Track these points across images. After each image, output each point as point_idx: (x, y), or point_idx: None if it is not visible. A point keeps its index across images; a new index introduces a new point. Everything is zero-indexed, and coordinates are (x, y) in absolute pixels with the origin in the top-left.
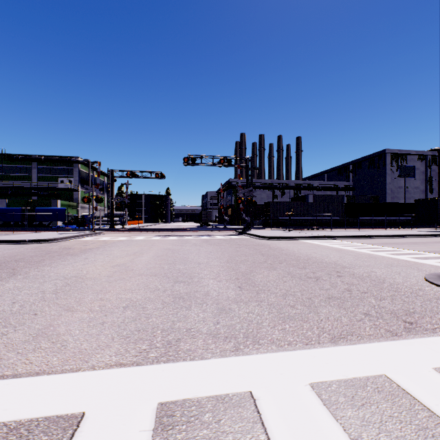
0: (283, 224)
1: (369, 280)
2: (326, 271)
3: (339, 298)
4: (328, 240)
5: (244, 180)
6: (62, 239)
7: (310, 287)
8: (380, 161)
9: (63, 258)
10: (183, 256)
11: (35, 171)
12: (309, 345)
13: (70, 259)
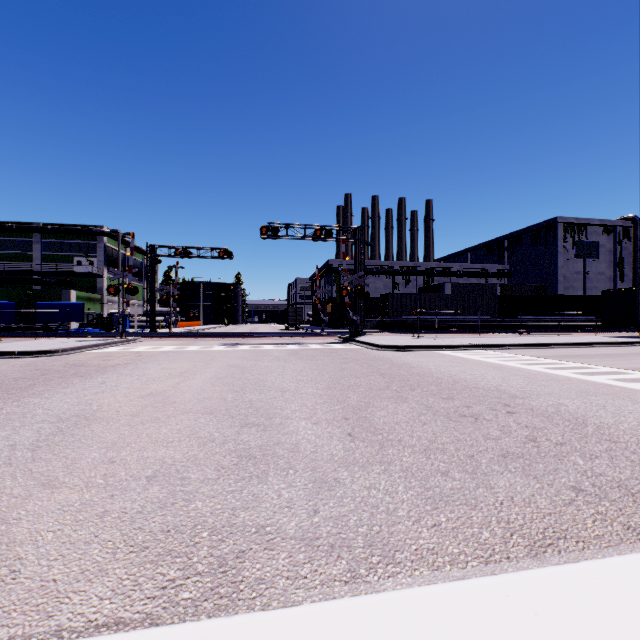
0: (409, 326)
1: (561, 421)
2: (488, 404)
3: (521, 456)
4: (479, 351)
5: (350, 261)
6: (73, 350)
7: (467, 433)
8: (549, 234)
9: (66, 381)
10: (258, 378)
11: (38, 247)
12: (492, 564)
13: (77, 384)
